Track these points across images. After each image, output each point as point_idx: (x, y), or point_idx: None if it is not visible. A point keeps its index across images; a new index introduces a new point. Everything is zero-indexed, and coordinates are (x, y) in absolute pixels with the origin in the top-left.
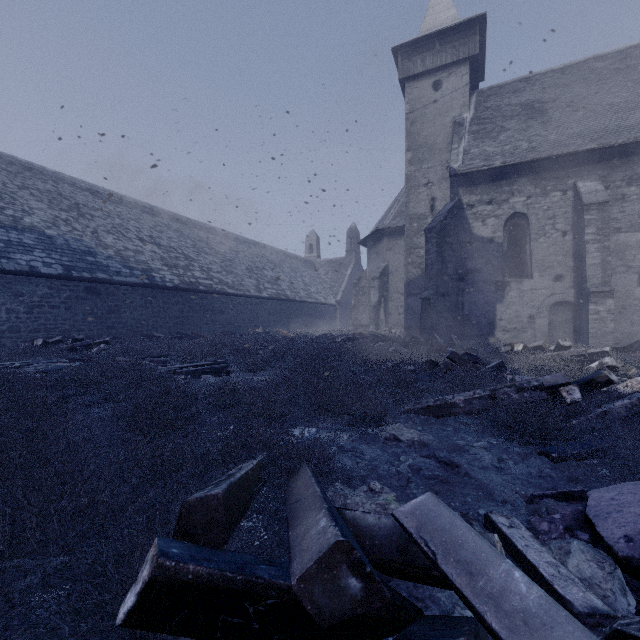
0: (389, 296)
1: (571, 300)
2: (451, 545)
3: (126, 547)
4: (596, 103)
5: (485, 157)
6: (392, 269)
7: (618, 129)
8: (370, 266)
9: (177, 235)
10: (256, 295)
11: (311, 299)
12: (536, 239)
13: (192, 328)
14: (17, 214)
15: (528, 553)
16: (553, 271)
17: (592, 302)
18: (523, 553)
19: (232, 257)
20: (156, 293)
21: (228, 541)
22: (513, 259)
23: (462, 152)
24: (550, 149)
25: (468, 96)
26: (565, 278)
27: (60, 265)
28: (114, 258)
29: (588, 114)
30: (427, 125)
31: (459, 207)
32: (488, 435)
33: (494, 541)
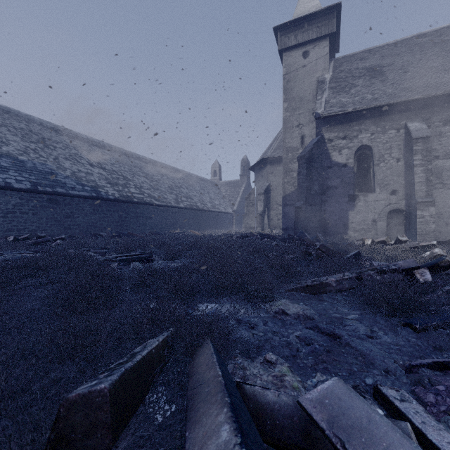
0: (271, 206)
1: (403, 208)
2: (374, 449)
3: (2, 447)
4: (420, 67)
5: (341, 105)
6: (273, 187)
7: (437, 85)
8: (257, 185)
9: (118, 162)
10: (175, 206)
11: (215, 209)
12: (378, 164)
13: (128, 229)
14: None
15: (428, 432)
16: (390, 187)
17: (419, 209)
18: (422, 432)
19: (158, 178)
20: (101, 203)
21: (126, 427)
22: (361, 179)
23: (324, 102)
24: (388, 99)
25: (328, 62)
26: (398, 192)
27: (29, 182)
28: (70, 177)
29: (414, 74)
30: (298, 83)
31: (322, 141)
32: (357, 309)
33: (409, 432)
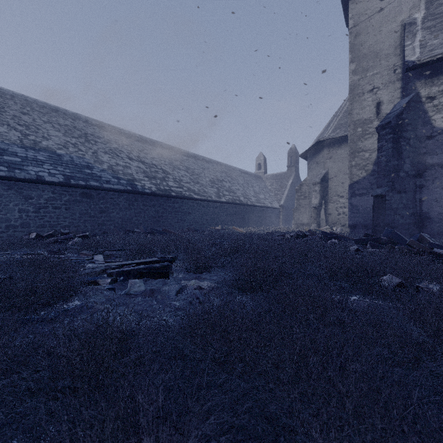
0: (329, 199)
1: None
2: None
3: None
4: None
5: None
6: (332, 175)
7: None
8: (310, 174)
9: (158, 156)
10: (216, 200)
11: (260, 204)
12: None
13: (166, 225)
14: (37, 139)
15: None
16: None
17: None
18: None
19: (199, 172)
20: (137, 198)
21: None
22: None
23: (418, 45)
24: None
25: None
26: None
27: (62, 175)
28: (106, 171)
29: None
30: (372, 34)
31: (417, 101)
32: None
33: None
